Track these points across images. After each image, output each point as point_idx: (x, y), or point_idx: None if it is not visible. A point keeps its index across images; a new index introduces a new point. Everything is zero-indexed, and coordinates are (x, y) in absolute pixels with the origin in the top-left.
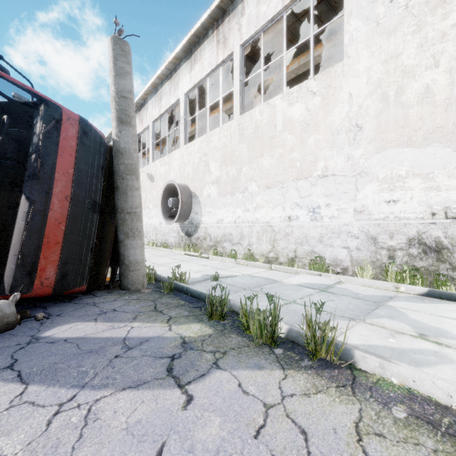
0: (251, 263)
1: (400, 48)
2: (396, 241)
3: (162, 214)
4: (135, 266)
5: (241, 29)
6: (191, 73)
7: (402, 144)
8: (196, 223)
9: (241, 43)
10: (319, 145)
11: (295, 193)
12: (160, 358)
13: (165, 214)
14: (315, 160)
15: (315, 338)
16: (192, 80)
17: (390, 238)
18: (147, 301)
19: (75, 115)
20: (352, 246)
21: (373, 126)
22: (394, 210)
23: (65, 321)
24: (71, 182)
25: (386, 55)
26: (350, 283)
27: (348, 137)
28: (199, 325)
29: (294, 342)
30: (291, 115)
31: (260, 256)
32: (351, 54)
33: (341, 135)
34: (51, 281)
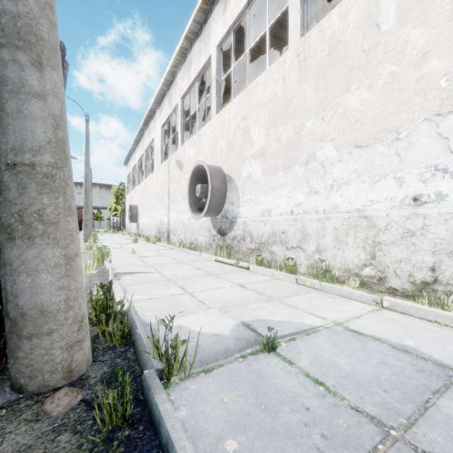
0: (331, 287)
1: None
2: None
3: (189, 207)
4: (37, 322)
5: None
6: (225, 13)
7: None
8: (231, 217)
9: None
10: None
11: (433, 145)
12: None
13: (193, 207)
14: None
15: None
16: (226, 23)
17: None
18: None
19: None
20: None
21: None
22: None
23: None
24: None
25: None
26: None
27: None
28: None
29: None
30: None
31: (341, 272)
32: None
33: None
34: None
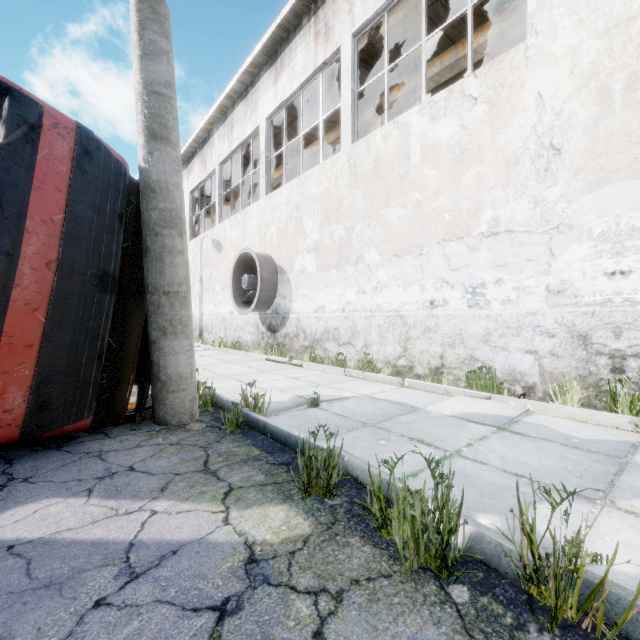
0: (371, 375)
1: (635, 7)
2: (627, 342)
3: (233, 299)
4: (178, 383)
5: (353, 10)
6: (276, 85)
7: (638, 173)
8: (283, 312)
9: (352, 32)
10: (483, 184)
11: (441, 263)
12: (194, 611)
13: (238, 299)
14: (477, 208)
15: (557, 579)
16: (277, 97)
17: (615, 336)
18: (194, 448)
19: (68, 121)
20: (543, 349)
21: (583, 145)
22: (622, 288)
23: (31, 495)
24: (59, 236)
25: (607, 23)
26: (544, 413)
27: (535, 168)
28: (283, 511)
29: (488, 565)
30: (434, 138)
31: (383, 364)
32: (541, 28)
33: (523, 165)
34: (17, 416)
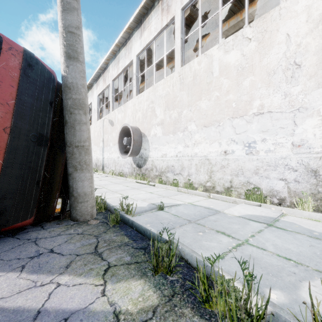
0: (191, 191)
1: None
2: None
3: (119, 150)
4: (83, 197)
5: None
6: (141, 38)
7: None
8: (145, 157)
9: (181, 7)
10: (255, 86)
11: (231, 130)
12: None
13: (121, 150)
14: (251, 100)
15: None
16: (141, 44)
17: None
18: (91, 236)
19: (18, 46)
20: (289, 178)
21: (314, 62)
22: None
23: None
24: (11, 113)
25: None
26: (293, 215)
27: (285, 76)
28: (140, 285)
29: None
30: (226, 62)
31: (198, 185)
32: None
33: (278, 74)
34: None
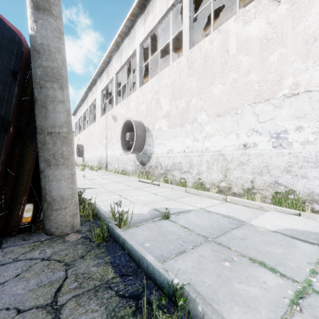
0: (203, 193)
1: None
2: None
3: (121, 147)
4: (60, 203)
5: None
6: (145, 24)
7: None
8: (149, 153)
9: None
10: (286, 60)
11: (252, 118)
12: None
13: (124, 147)
14: (280, 78)
15: None
16: (145, 31)
17: None
18: (59, 265)
19: None
20: None
21: None
22: None
23: None
24: None
25: None
26: None
27: None
28: None
29: None
30: (246, 35)
31: (210, 185)
32: None
33: None
34: None
